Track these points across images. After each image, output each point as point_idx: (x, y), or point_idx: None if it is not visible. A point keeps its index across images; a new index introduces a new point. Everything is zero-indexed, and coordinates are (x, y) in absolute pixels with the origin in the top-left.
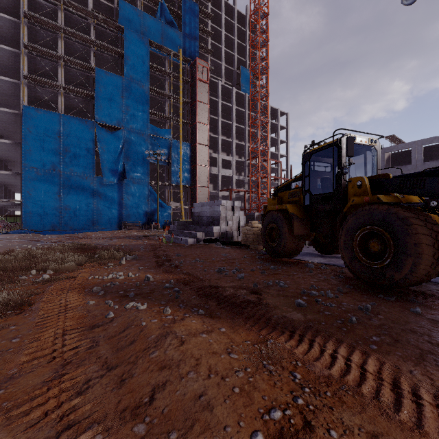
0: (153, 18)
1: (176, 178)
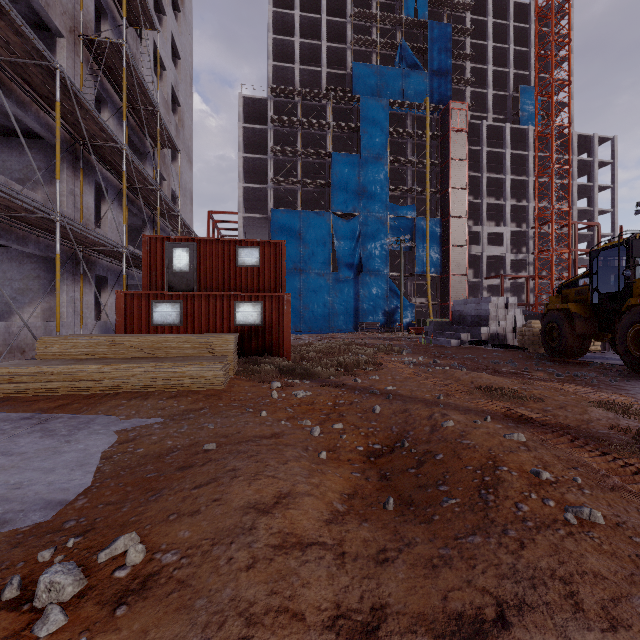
0: (391, 68)
1: (421, 266)
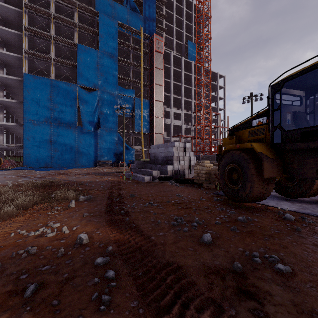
0: (121, 5)
1: (138, 127)
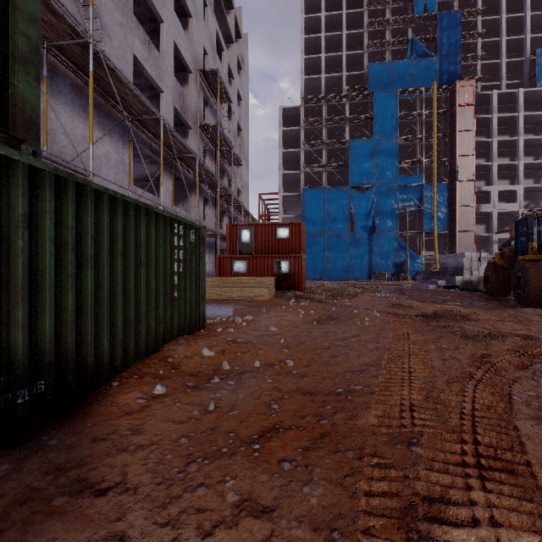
0: (402, 61)
1: (429, 224)
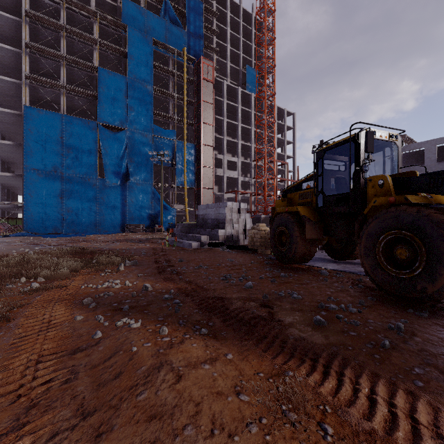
0: (157, 16)
1: (180, 179)
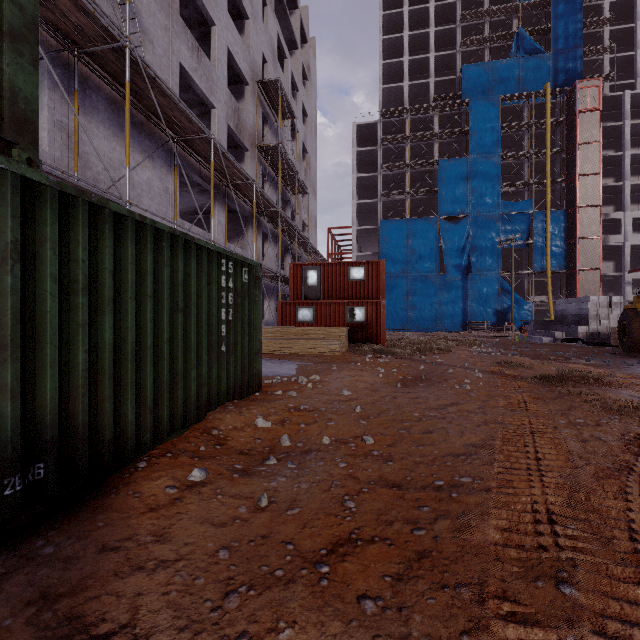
0: (505, 61)
1: (540, 262)
